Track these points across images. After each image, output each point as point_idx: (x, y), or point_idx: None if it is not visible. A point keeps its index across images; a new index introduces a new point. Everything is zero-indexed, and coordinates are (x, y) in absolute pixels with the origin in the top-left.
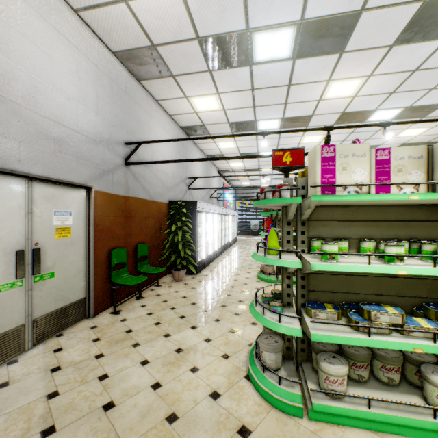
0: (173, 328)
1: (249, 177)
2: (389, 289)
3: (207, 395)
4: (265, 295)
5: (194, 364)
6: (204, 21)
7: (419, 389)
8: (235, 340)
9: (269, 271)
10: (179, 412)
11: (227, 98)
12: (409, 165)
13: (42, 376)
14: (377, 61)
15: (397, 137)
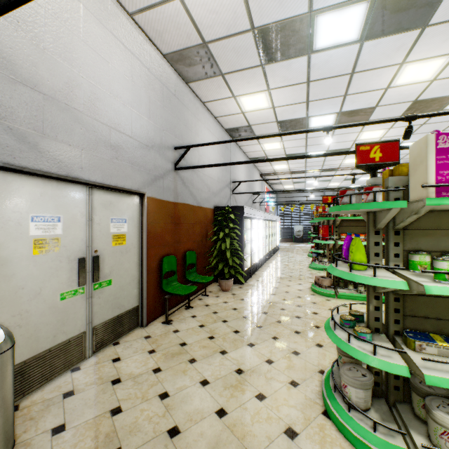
0: (229, 344)
1: (293, 180)
2: None
3: (282, 432)
4: (344, 317)
5: (259, 390)
6: (262, 8)
7: None
8: (301, 364)
9: (326, 283)
10: None
11: (278, 94)
12: None
13: (104, 388)
14: None
15: None
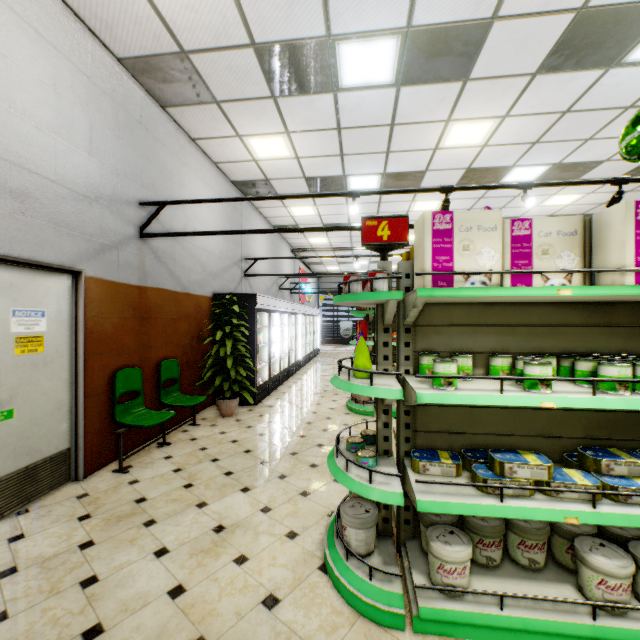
0: (213, 493)
1: (337, 259)
2: (531, 427)
3: (259, 603)
4: (351, 440)
5: (242, 550)
6: (263, 19)
7: (573, 573)
8: (308, 508)
9: (364, 398)
10: (211, 635)
11: (301, 140)
12: (558, 245)
13: None
14: (515, 96)
15: (542, 206)
